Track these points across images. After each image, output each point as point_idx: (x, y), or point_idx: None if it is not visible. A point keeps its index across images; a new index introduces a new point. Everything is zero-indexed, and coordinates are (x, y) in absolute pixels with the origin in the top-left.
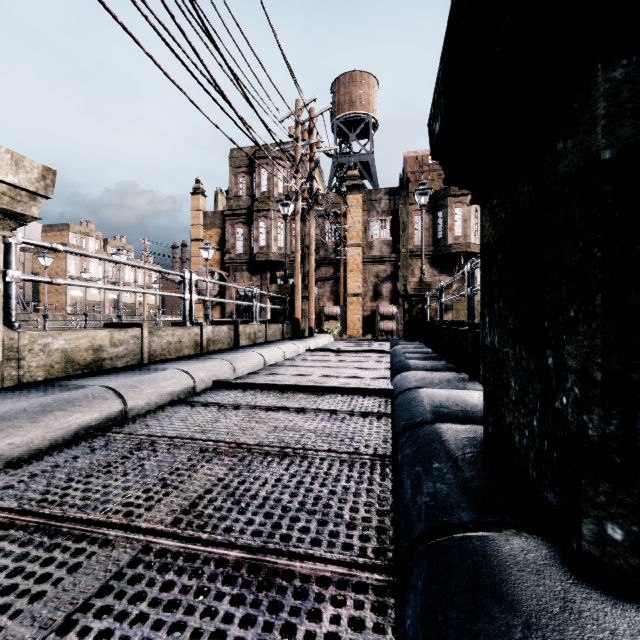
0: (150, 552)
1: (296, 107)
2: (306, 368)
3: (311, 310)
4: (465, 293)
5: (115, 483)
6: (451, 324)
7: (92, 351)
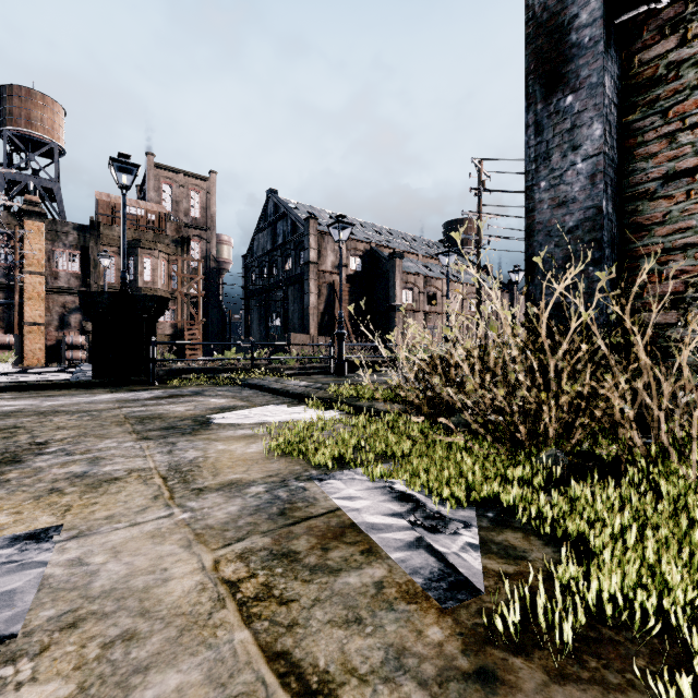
0: None
1: None
2: (7, 380)
3: None
4: None
5: None
6: None
7: None
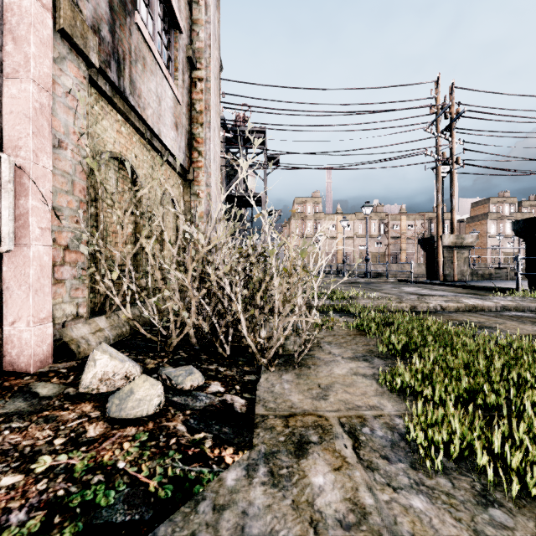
0: None
1: None
2: None
3: None
4: None
5: None
6: None
7: (488, 275)
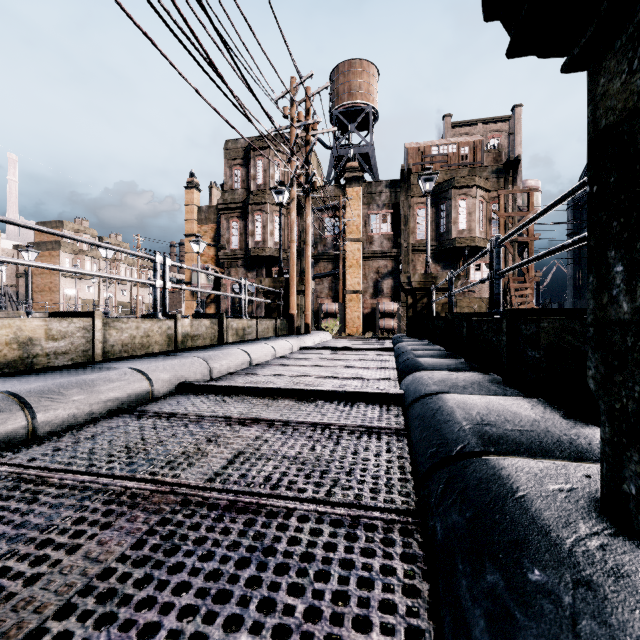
0: None
1: (291, 85)
2: (298, 367)
3: (307, 305)
4: (487, 277)
5: None
6: (470, 314)
7: (17, 345)
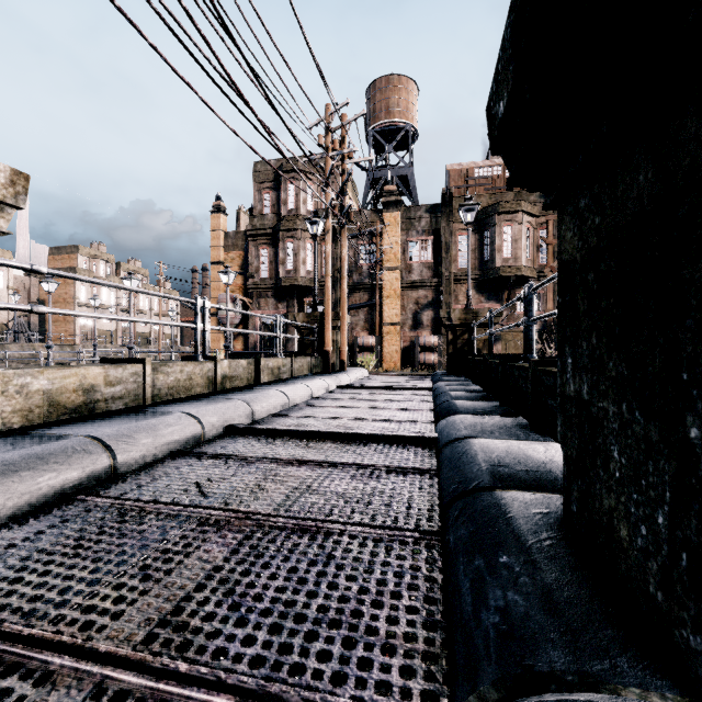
0: (103, 696)
1: (326, 113)
2: (336, 409)
3: (343, 341)
4: (521, 323)
5: (81, 573)
6: (505, 359)
7: (82, 392)
